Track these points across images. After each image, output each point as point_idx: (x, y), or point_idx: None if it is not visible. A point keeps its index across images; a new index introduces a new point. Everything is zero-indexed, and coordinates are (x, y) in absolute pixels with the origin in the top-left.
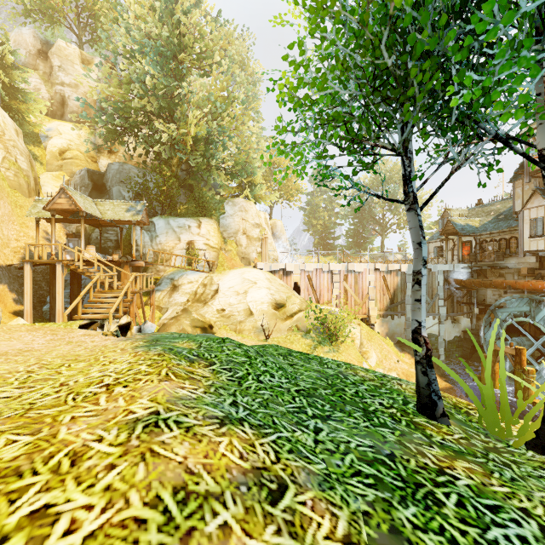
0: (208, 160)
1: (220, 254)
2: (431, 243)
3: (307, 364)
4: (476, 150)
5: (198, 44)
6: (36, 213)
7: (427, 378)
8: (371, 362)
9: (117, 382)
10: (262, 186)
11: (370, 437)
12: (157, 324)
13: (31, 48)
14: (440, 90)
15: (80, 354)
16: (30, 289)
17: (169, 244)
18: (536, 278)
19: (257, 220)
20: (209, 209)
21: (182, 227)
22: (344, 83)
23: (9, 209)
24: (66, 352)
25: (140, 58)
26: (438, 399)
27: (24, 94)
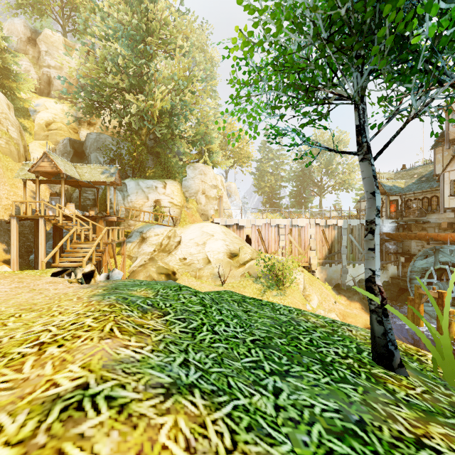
0: (172, 130)
1: (183, 211)
2: (362, 202)
3: (261, 311)
4: (437, 94)
5: (164, 30)
6: (23, 175)
7: (383, 327)
8: (313, 304)
9: (53, 340)
10: (219, 153)
11: (334, 397)
12: (128, 270)
13: (21, 35)
14: (401, 31)
15: (37, 303)
16: (16, 241)
17: (138, 202)
18: None
19: (214, 182)
20: (173, 173)
21: (150, 188)
22: (300, 28)
23: (1, 171)
24: (24, 301)
25: (114, 41)
26: (395, 349)
27: (15, 75)
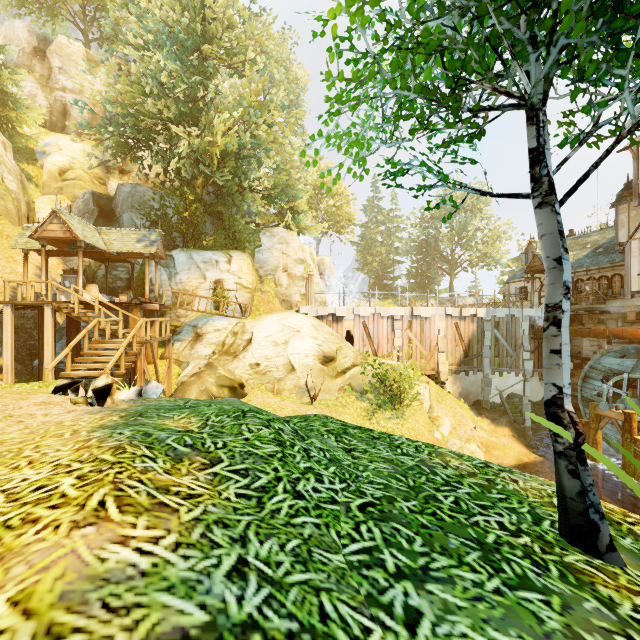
0: (240, 180)
1: (256, 295)
2: (512, 283)
3: (372, 449)
4: None
5: (228, 35)
6: (23, 243)
7: (580, 482)
8: (444, 430)
9: None
10: (307, 213)
11: (515, 624)
12: (175, 382)
13: (25, 45)
14: None
15: (6, 440)
16: (10, 339)
17: (191, 284)
18: None
19: (301, 255)
20: (241, 241)
21: (208, 263)
22: None
23: None
24: None
25: (155, 51)
26: (601, 520)
27: (14, 100)
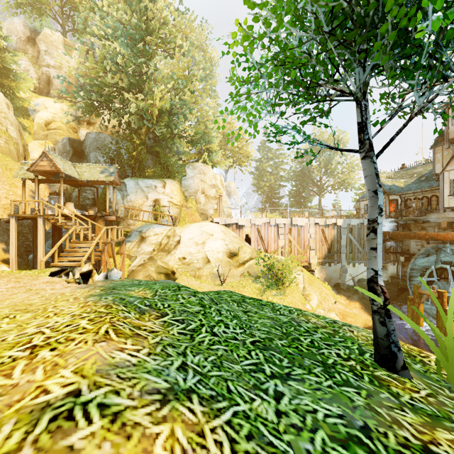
0: (171, 130)
1: (182, 210)
2: (362, 202)
3: (261, 311)
4: (442, 89)
5: (163, 29)
6: (22, 174)
7: (386, 328)
8: (313, 303)
9: (45, 343)
10: (218, 152)
11: (337, 401)
12: (127, 270)
13: (21, 35)
14: (405, 25)
15: (33, 303)
16: (15, 240)
17: (138, 202)
18: None
19: (214, 182)
20: (172, 172)
21: (149, 187)
22: (301, 22)
23: (0, 171)
24: (20, 301)
25: (113, 40)
26: (398, 351)
27: (14, 74)
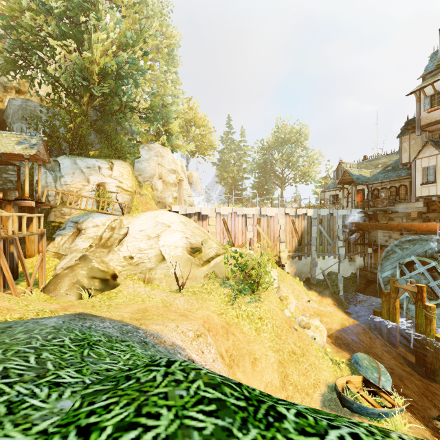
0: (120, 99)
1: (135, 197)
2: (327, 192)
3: None
4: None
5: None
6: None
7: None
8: (291, 307)
9: None
10: (179, 136)
11: None
12: (52, 273)
13: None
14: None
15: None
16: None
17: (75, 185)
18: (425, 221)
19: (173, 167)
20: (122, 151)
21: (91, 168)
22: None
23: None
24: None
25: None
26: None
27: None
